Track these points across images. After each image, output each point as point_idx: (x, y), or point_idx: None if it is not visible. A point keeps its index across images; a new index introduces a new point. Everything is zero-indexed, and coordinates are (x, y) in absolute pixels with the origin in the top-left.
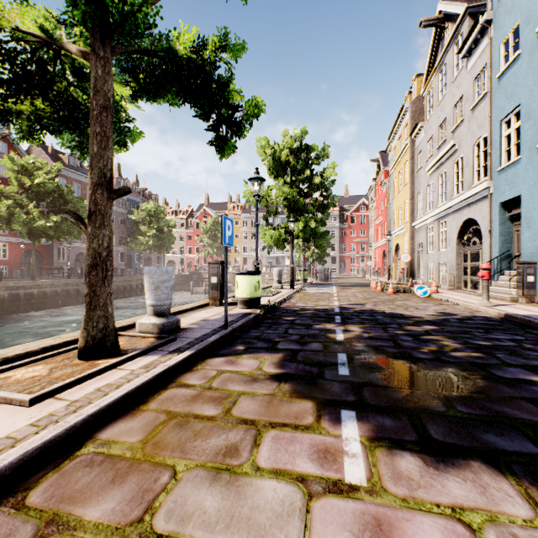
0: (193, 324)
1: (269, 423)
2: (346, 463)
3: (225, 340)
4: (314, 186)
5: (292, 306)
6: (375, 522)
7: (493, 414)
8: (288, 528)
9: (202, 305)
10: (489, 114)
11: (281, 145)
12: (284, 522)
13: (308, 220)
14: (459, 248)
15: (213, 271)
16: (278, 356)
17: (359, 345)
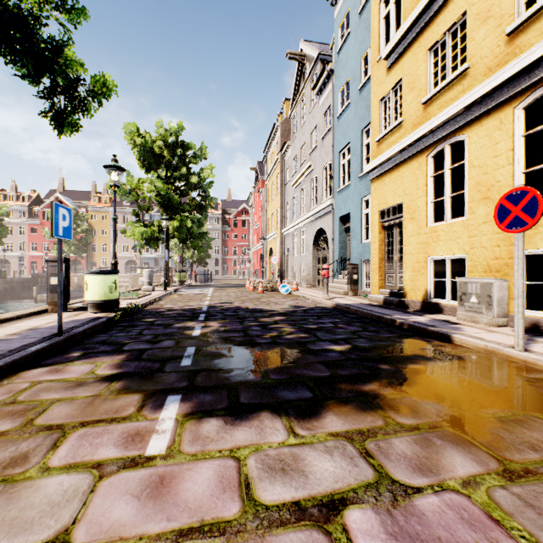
0: (13, 335)
1: (81, 423)
2: (153, 440)
3: (58, 348)
4: (192, 185)
5: (159, 308)
6: (159, 479)
7: (294, 376)
8: (63, 512)
9: (35, 312)
10: (332, 145)
11: (153, 136)
12: (60, 509)
13: (184, 219)
14: (314, 252)
15: (54, 271)
16: (121, 357)
17: (212, 338)
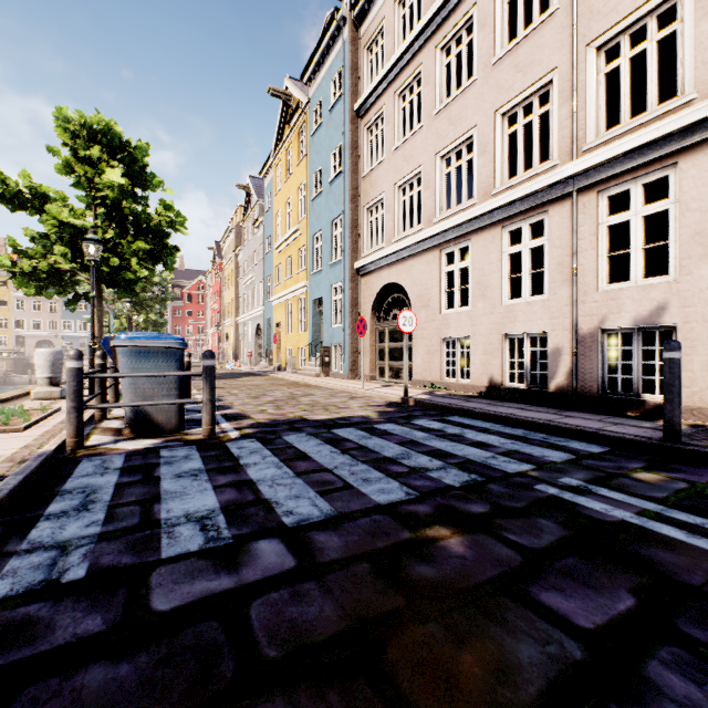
0: None
1: None
2: None
3: None
4: (154, 283)
5: None
6: None
7: None
8: None
9: None
10: (264, 271)
11: None
12: None
13: (149, 313)
14: (257, 340)
15: None
16: None
17: None
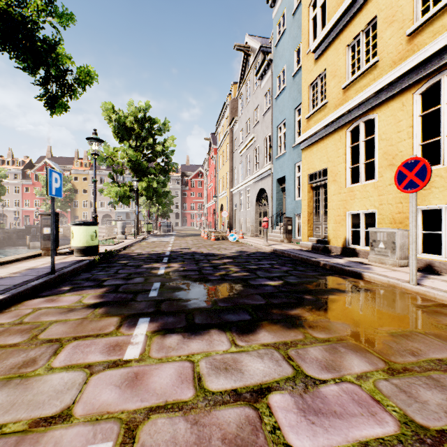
0: (15, 273)
1: (74, 337)
2: (129, 349)
3: (51, 283)
4: (157, 152)
5: (131, 252)
6: (134, 375)
7: (237, 304)
8: (65, 396)
9: (31, 256)
10: (271, 121)
11: (125, 113)
12: (63, 394)
13: (150, 181)
14: (257, 208)
15: (46, 223)
16: (102, 290)
17: (173, 276)
